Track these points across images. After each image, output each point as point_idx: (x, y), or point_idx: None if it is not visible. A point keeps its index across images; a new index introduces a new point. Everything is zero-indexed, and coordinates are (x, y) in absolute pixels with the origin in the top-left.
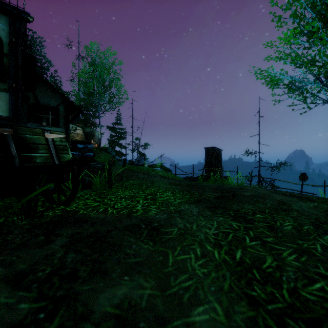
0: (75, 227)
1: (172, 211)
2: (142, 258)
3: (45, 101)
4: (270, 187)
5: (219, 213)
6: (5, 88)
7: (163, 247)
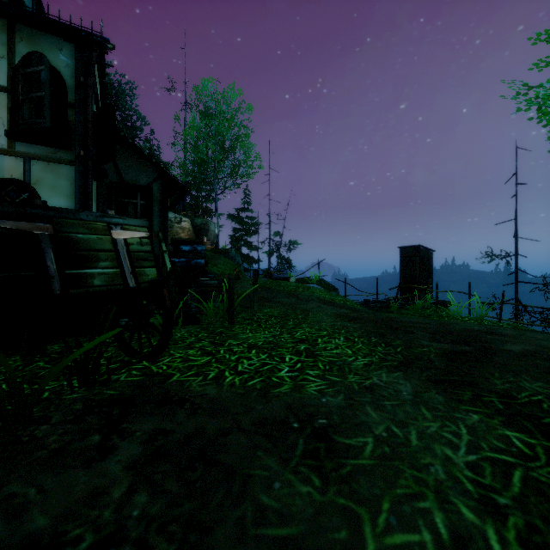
0: (159, 415)
1: (355, 388)
2: (296, 526)
3: (132, 178)
4: (546, 326)
5: (464, 400)
6: (71, 159)
7: (345, 497)
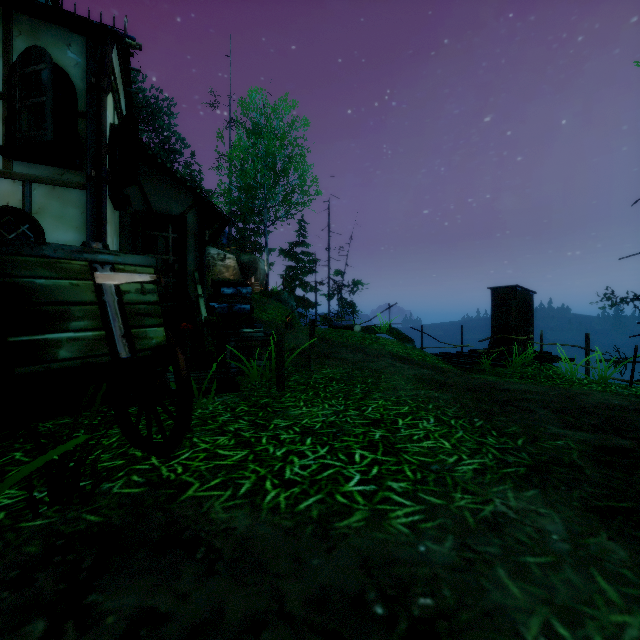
0: (153, 575)
1: (470, 523)
2: None
3: (162, 206)
4: None
5: None
6: (81, 181)
7: None
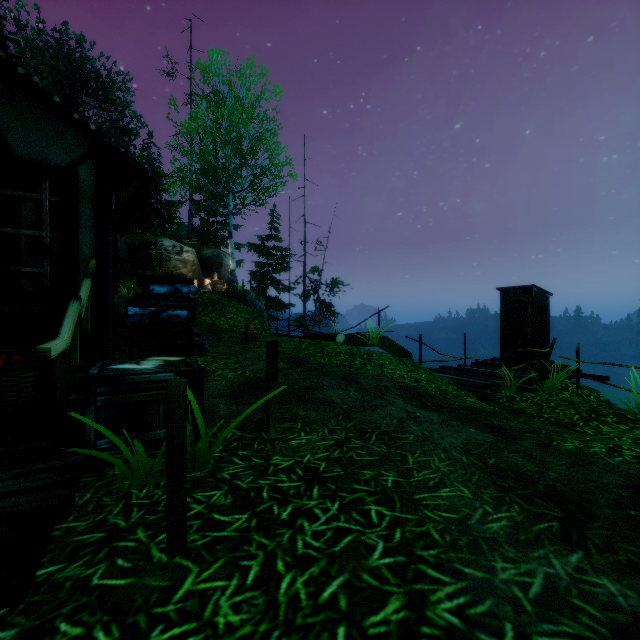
0: None
1: None
2: None
3: (31, 149)
4: None
5: None
6: None
7: None
